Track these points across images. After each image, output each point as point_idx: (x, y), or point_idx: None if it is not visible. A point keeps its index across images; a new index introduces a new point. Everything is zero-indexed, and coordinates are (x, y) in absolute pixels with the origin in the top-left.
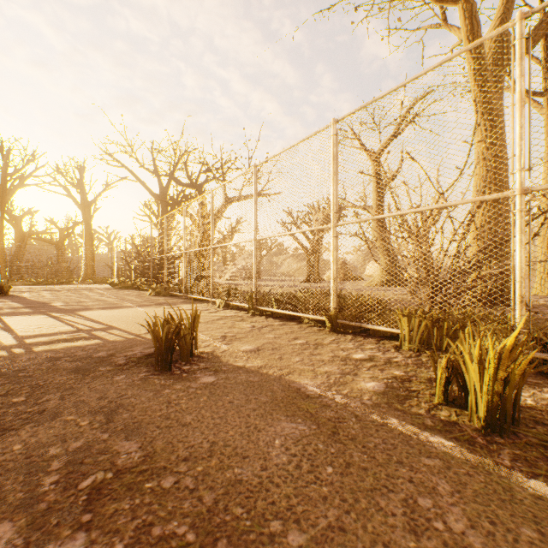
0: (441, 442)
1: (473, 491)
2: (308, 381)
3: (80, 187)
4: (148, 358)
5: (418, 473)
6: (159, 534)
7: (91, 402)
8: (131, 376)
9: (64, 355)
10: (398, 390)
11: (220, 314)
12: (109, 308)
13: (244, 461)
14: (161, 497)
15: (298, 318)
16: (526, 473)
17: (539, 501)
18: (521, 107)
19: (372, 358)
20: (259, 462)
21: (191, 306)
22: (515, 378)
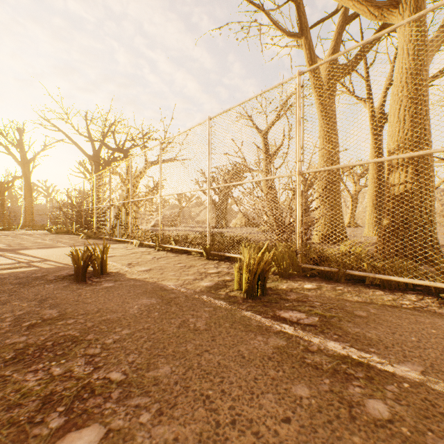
0: (221, 303)
1: (217, 316)
2: (171, 283)
3: (20, 147)
4: (71, 276)
5: (198, 313)
6: (63, 335)
7: (29, 297)
8: (58, 285)
9: (9, 276)
10: (220, 285)
11: (134, 250)
12: (45, 248)
13: (114, 313)
14: (66, 326)
15: (189, 251)
16: (248, 310)
17: (243, 317)
18: (299, 125)
19: (220, 272)
20: (122, 313)
21: (114, 245)
22: (259, 270)
